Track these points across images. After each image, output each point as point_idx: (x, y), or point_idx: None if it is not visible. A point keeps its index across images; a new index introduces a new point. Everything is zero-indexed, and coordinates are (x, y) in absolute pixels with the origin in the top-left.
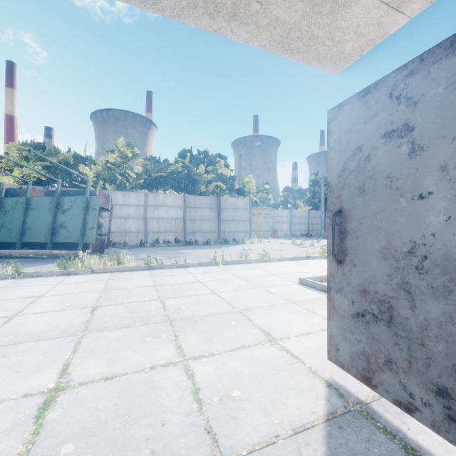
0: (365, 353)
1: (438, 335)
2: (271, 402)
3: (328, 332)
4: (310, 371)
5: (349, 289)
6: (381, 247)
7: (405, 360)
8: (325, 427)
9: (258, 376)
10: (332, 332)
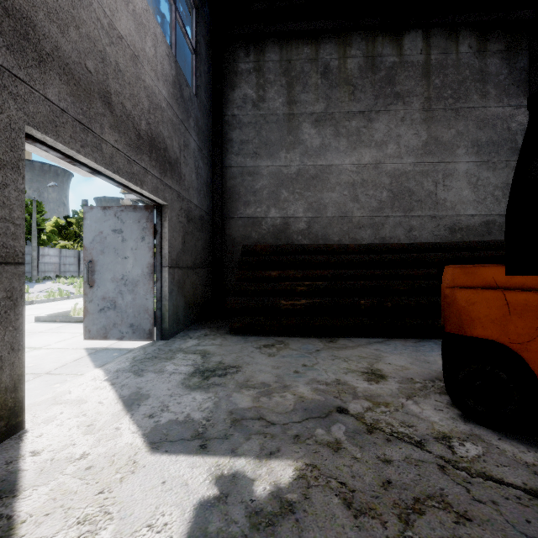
0: (104, 326)
1: (131, 306)
2: (57, 360)
3: (84, 325)
4: (73, 349)
5: (97, 299)
6: (112, 277)
7: (121, 320)
8: (88, 356)
9: (41, 358)
10: (87, 324)
